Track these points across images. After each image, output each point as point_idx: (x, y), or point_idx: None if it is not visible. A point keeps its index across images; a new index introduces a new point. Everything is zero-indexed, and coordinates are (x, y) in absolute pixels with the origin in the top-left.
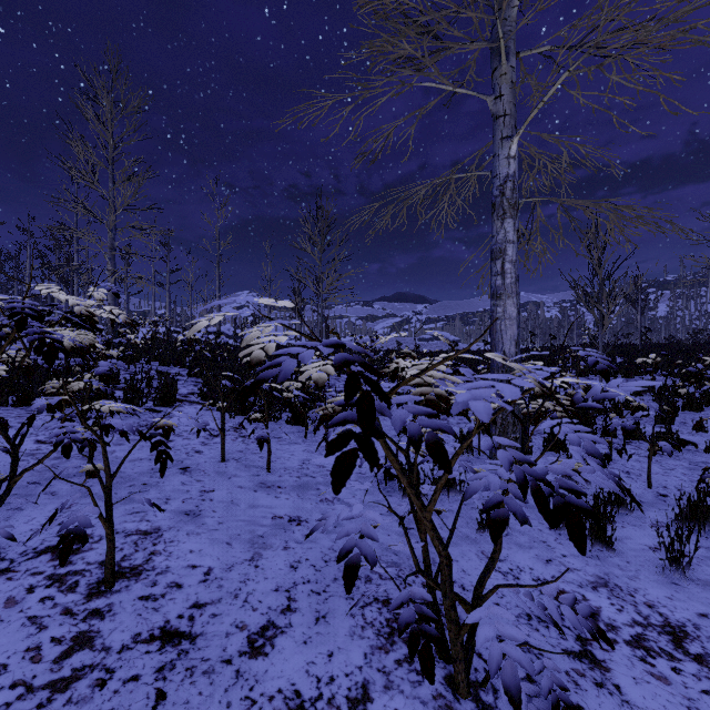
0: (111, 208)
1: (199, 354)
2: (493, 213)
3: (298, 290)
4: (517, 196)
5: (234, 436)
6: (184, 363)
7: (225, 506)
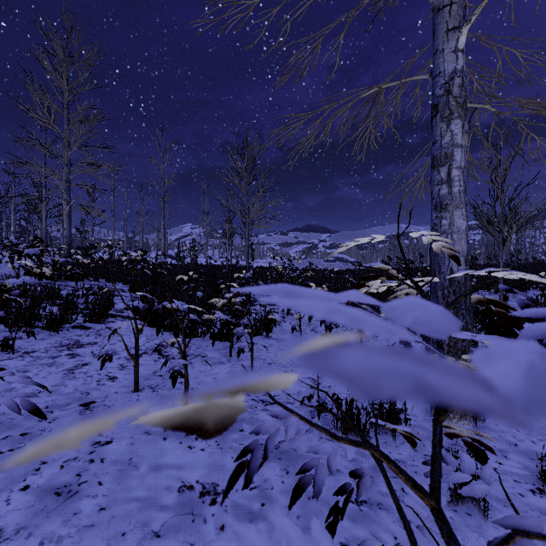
0: (66, 146)
1: (142, 272)
2: (435, 116)
3: (229, 218)
4: (465, 95)
5: (157, 356)
6: (128, 280)
7: (119, 470)
